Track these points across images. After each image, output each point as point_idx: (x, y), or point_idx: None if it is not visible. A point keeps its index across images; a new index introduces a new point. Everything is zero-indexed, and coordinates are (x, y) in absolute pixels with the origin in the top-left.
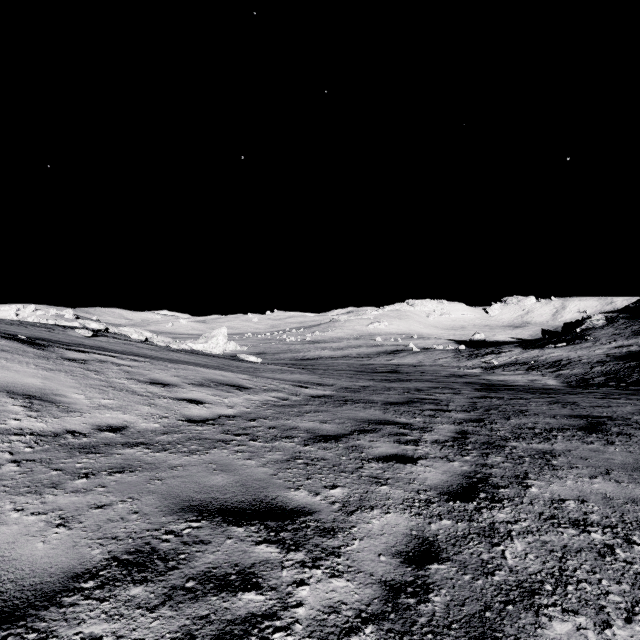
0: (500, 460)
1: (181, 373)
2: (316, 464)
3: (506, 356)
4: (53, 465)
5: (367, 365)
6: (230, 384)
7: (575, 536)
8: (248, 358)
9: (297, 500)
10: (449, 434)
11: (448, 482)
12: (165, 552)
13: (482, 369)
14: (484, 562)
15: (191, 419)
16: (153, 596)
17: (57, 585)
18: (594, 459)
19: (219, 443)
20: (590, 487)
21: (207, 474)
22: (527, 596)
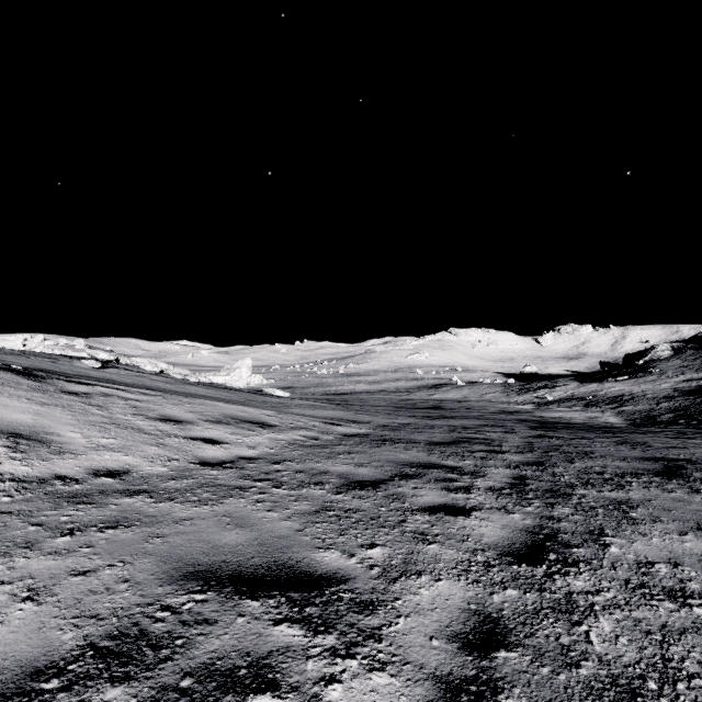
0: (568, 512)
1: (197, 408)
2: (350, 517)
3: (561, 391)
4: (33, 518)
5: (406, 400)
6: (252, 421)
7: (674, 612)
8: (275, 392)
9: (327, 563)
10: (505, 480)
11: (509, 539)
12: (157, 636)
13: (534, 405)
14: (565, 648)
15: (205, 462)
16: (135, 701)
17: (9, 686)
18: (680, 511)
19: (236, 491)
20: (681, 546)
21: (219, 530)
22: (626, 698)
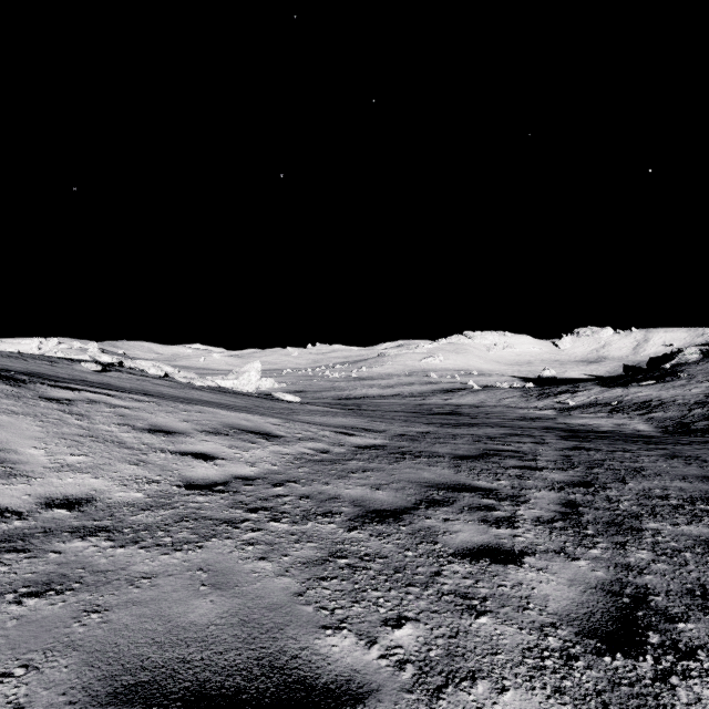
0: (648, 557)
1: (194, 417)
2: (368, 567)
3: (583, 396)
4: None
5: (421, 405)
6: (255, 431)
7: None
8: (285, 397)
9: (337, 660)
10: (553, 507)
11: (584, 605)
12: None
13: (556, 411)
14: None
15: (193, 483)
16: None
17: None
18: None
19: (223, 526)
20: None
21: (187, 595)
22: None
